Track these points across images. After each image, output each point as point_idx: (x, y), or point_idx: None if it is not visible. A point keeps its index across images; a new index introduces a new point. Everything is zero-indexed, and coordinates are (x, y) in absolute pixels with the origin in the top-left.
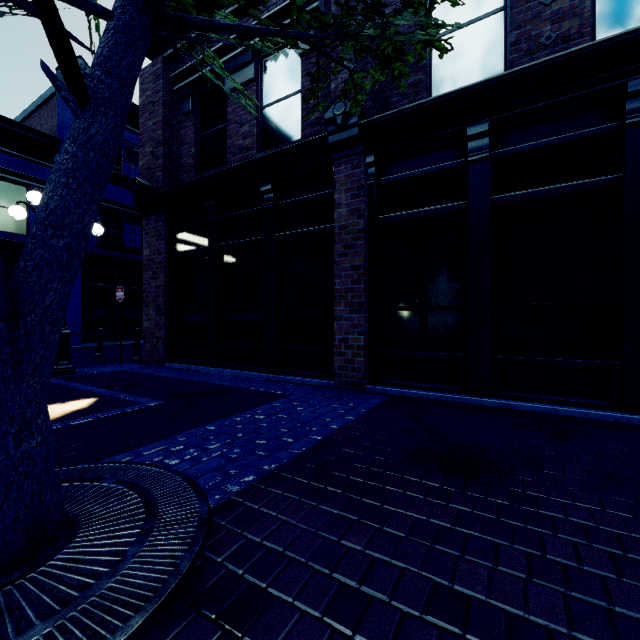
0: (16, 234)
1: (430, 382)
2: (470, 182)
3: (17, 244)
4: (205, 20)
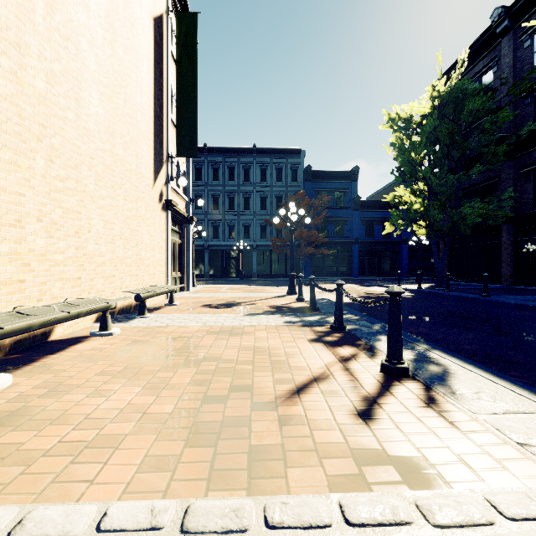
0: (387, 238)
1: (531, 285)
2: None
3: (388, 242)
4: (459, 231)
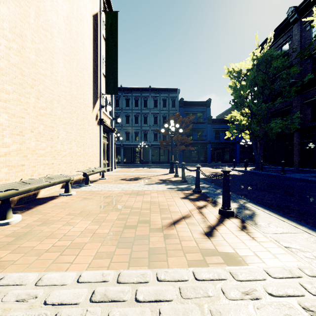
0: (228, 140)
1: (310, 167)
2: (315, 137)
3: (228, 143)
4: (269, 136)
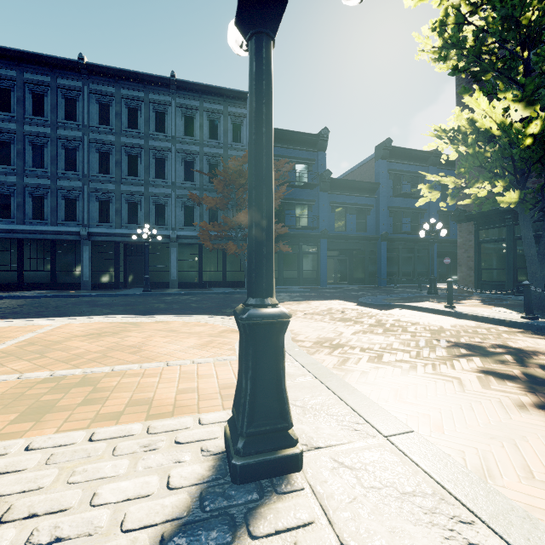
0: (362, 233)
1: None
2: None
3: (365, 237)
4: None
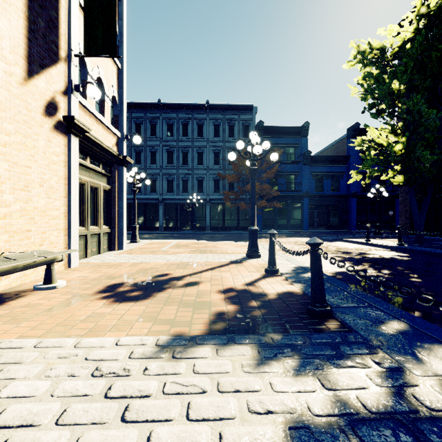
0: (336, 192)
1: None
2: None
3: (338, 196)
4: None
